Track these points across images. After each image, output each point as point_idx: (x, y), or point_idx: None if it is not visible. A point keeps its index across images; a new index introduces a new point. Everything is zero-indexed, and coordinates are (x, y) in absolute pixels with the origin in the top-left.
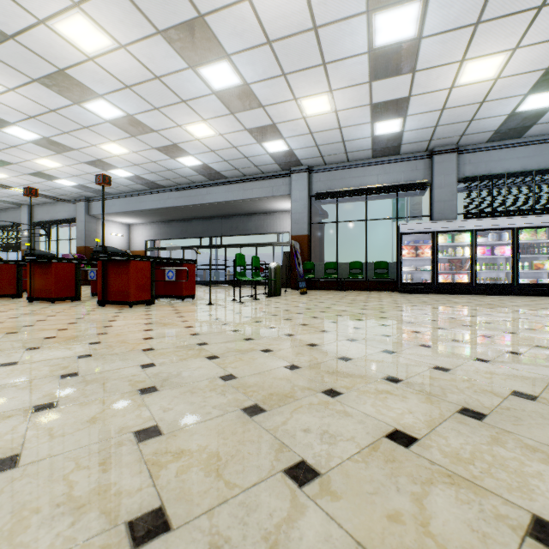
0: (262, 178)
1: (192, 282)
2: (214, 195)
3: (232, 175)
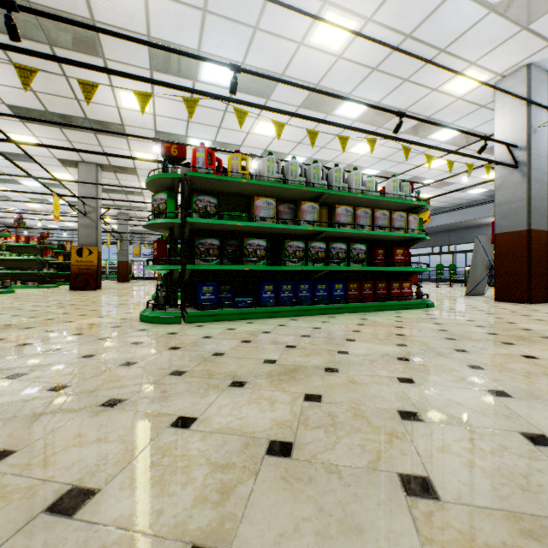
0: (475, 205)
1: (415, 278)
2: (438, 220)
3: (450, 206)
